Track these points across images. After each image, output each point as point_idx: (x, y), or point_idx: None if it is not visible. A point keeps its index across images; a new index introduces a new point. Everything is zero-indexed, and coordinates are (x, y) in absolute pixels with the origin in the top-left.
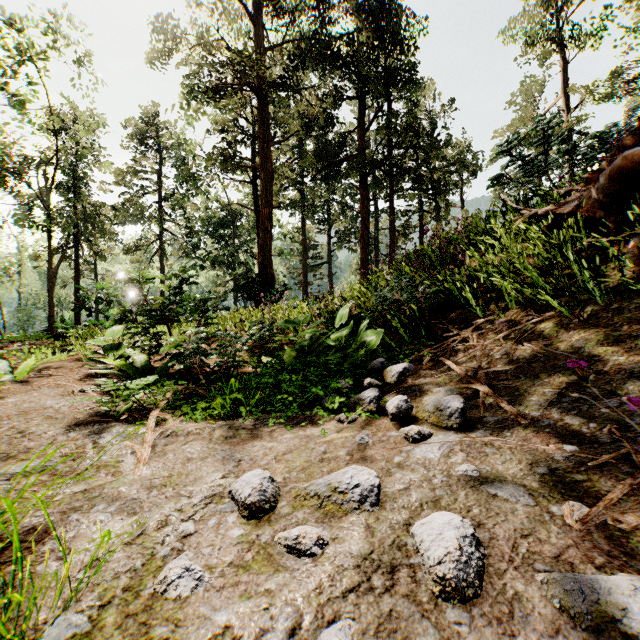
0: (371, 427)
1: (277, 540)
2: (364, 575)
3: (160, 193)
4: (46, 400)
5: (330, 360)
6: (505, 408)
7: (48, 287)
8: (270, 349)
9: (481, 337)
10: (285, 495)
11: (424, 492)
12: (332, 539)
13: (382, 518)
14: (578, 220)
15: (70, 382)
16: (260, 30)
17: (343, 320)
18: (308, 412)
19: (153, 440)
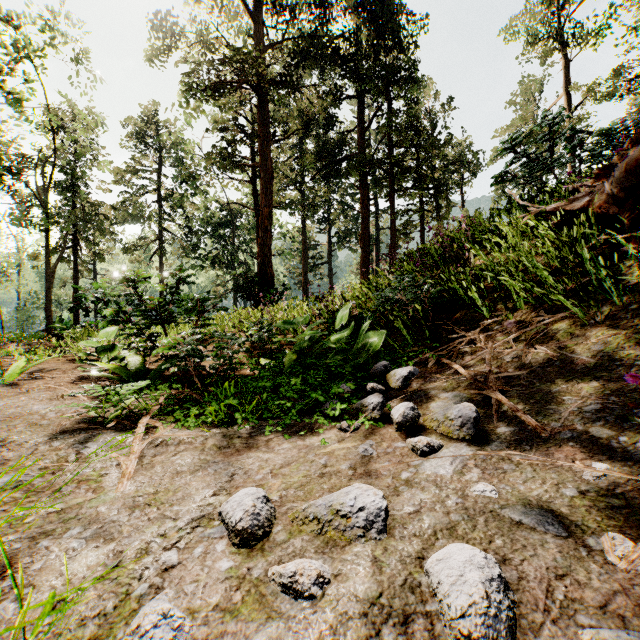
0: (375, 436)
1: (271, 576)
2: (372, 626)
3: (159, 192)
4: (33, 405)
5: (331, 363)
6: (521, 418)
7: (46, 287)
8: (269, 350)
9: (489, 339)
10: (281, 517)
11: (437, 517)
12: (334, 576)
13: (391, 549)
14: (589, 217)
15: (61, 385)
16: (260, 28)
17: (344, 321)
18: (307, 419)
19: (140, 451)
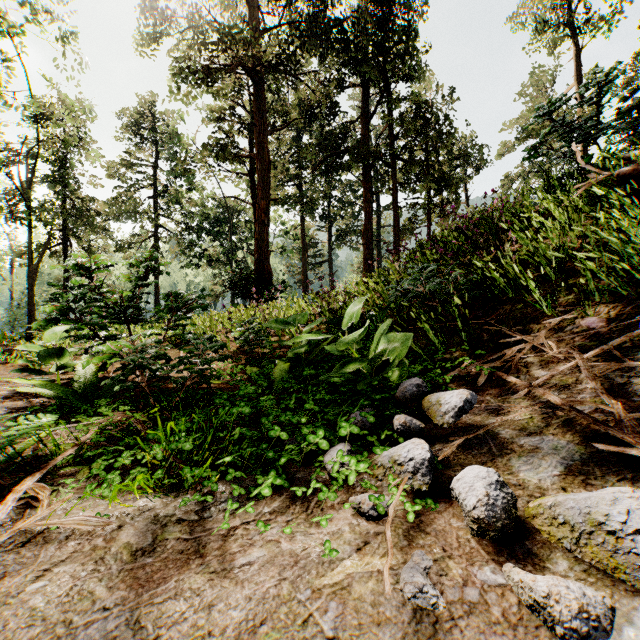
0: (427, 539)
1: None
2: None
3: (154, 188)
4: None
5: (336, 377)
6: None
7: (28, 284)
8: (259, 355)
9: (563, 344)
10: None
11: None
12: None
13: None
14: None
15: None
16: (257, 10)
17: (354, 319)
18: (299, 489)
19: None
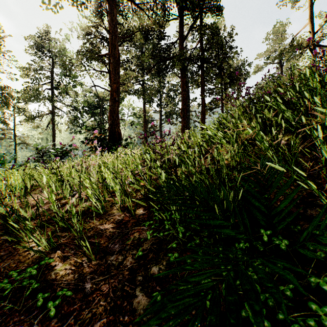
0: None
1: None
2: None
3: (52, 84)
4: None
5: None
6: None
7: None
8: None
9: None
10: None
11: None
12: None
13: None
14: None
15: None
16: None
17: None
18: None
19: None
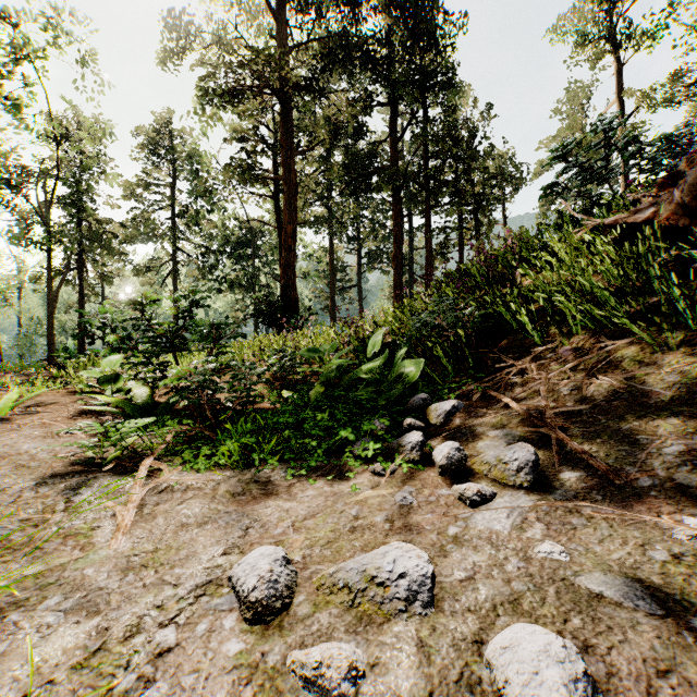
0: (414, 482)
1: (290, 664)
2: None
3: (173, 209)
4: (24, 443)
5: (362, 395)
6: (589, 461)
7: (48, 312)
8: (292, 381)
9: (542, 368)
10: (304, 584)
11: (496, 586)
12: (370, 665)
13: (440, 628)
14: (654, 230)
15: (58, 420)
16: (283, 27)
17: (377, 348)
18: (335, 461)
19: (140, 499)
